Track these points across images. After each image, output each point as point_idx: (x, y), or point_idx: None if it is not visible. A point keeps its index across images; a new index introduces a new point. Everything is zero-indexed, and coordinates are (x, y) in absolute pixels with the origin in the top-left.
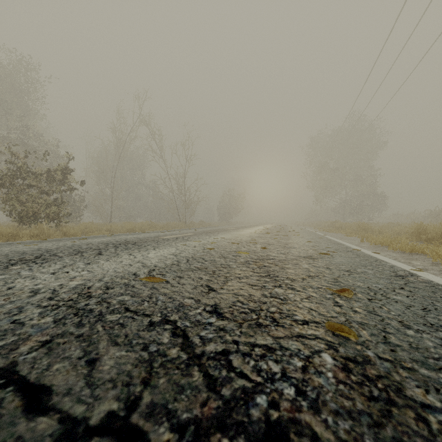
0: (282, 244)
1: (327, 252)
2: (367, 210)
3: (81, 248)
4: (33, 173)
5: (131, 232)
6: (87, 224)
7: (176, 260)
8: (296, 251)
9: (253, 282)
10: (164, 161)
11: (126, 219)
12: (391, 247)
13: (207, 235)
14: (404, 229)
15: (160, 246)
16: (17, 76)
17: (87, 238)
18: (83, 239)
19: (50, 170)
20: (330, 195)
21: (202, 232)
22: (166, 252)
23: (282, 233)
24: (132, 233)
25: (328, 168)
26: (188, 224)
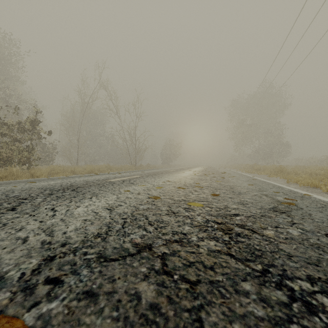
0: (227, 187)
1: (283, 199)
2: (275, 156)
3: (3, 198)
4: (7, 124)
5: (91, 173)
6: (54, 167)
7: (107, 221)
8: (250, 198)
9: (259, 314)
10: (118, 117)
11: (90, 162)
12: (325, 189)
13: (152, 178)
14: (314, 171)
15: (101, 192)
16: (2, 49)
17: (39, 181)
18: (31, 182)
19: (22, 122)
20: (247, 144)
21: (148, 174)
22: (101, 204)
23: (217, 174)
24: (87, 175)
25: (245, 124)
26: (137, 167)
